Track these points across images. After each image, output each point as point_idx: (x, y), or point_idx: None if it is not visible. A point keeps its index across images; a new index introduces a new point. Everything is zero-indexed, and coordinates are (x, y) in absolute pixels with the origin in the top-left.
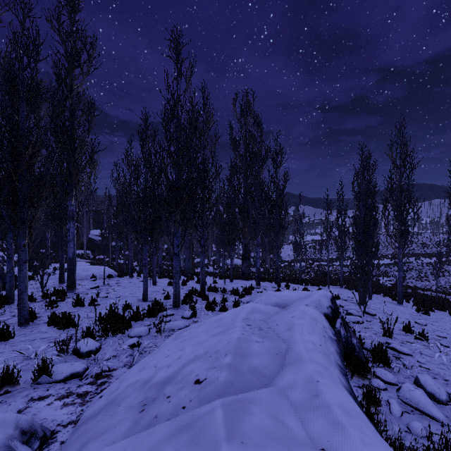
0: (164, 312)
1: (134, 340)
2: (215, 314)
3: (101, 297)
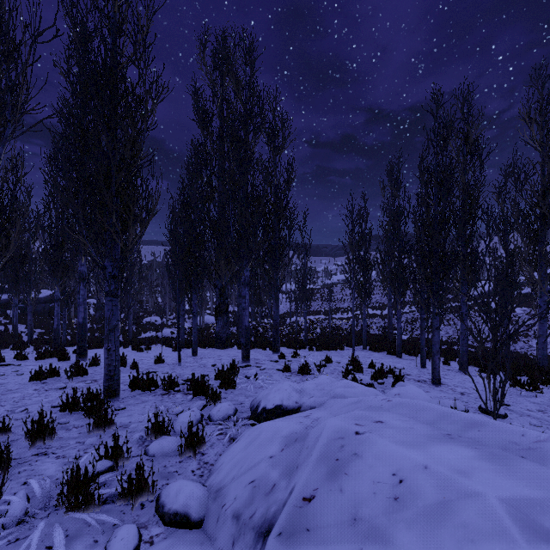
0: None
1: None
2: (87, 540)
3: None
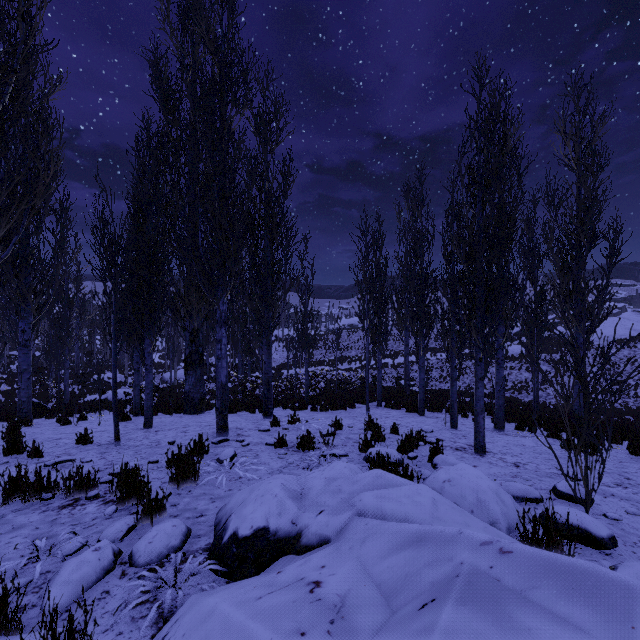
0: None
1: None
2: None
3: None
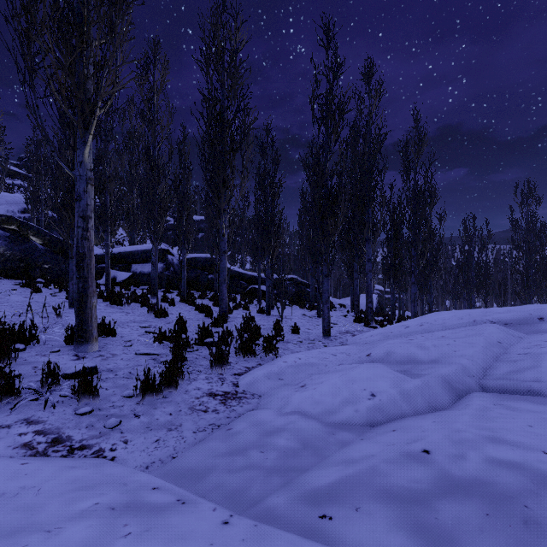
0: None
1: None
2: None
3: None
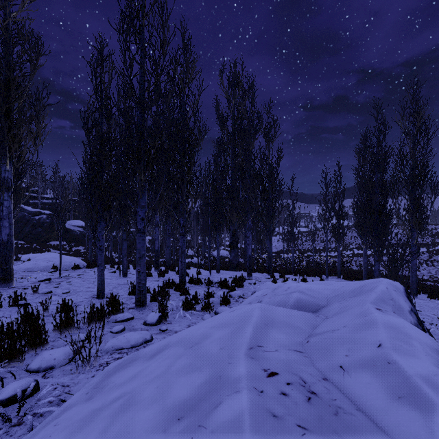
0: (118, 315)
1: (20, 384)
2: (195, 316)
3: (41, 293)
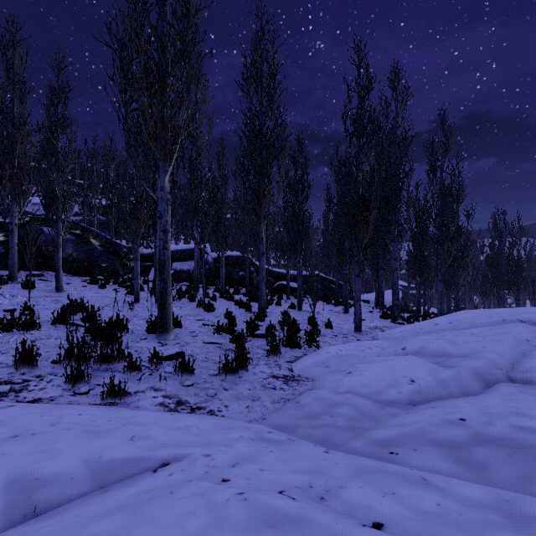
0: None
1: None
2: None
3: None
